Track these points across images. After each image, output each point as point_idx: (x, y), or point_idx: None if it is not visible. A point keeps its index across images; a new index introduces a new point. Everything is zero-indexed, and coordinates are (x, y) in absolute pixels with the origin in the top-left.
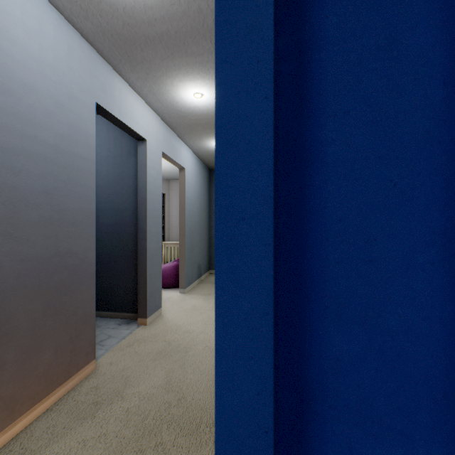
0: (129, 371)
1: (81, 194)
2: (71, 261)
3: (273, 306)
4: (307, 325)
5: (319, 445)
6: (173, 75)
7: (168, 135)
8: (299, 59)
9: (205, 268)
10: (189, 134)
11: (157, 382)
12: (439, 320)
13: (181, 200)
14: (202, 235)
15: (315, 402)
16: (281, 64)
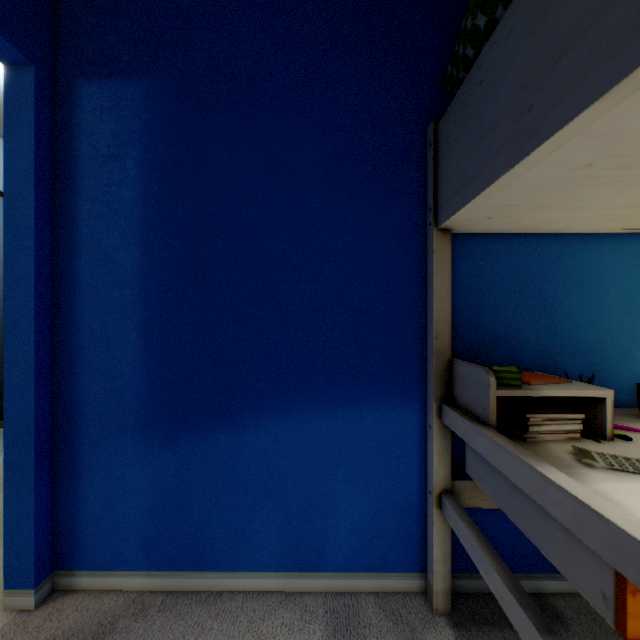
0: None
1: None
2: None
3: (35, 362)
4: (74, 376)
5: (81, 443)
6: None
7: None
8: (70, 227)
9: None
10: None
11: None
12: (139, 370)
13: None
14: None
15: (78, 419)
16: (60, 229)
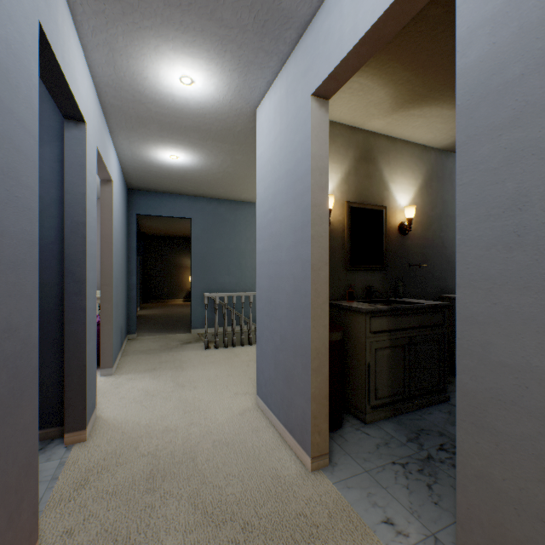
0: (122, 528)
1: (22, 202)
2: (10, 347)
3: None
4: None
5: None
6: (169, 35)
7: (101, 123)
8: None
9: (125, 332)
10: (131, 130)
11: (189, 522)
12: None
13: (105, 229)
14: (123, 284)
15: None
16: None
